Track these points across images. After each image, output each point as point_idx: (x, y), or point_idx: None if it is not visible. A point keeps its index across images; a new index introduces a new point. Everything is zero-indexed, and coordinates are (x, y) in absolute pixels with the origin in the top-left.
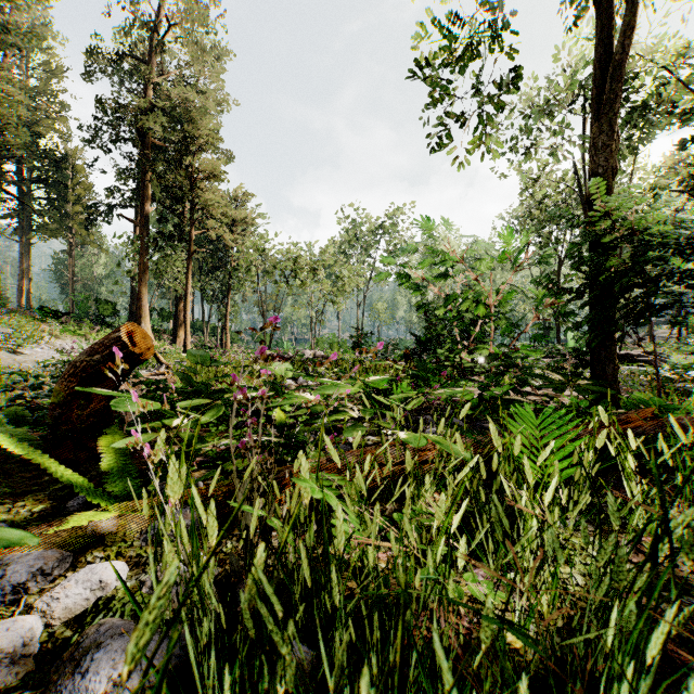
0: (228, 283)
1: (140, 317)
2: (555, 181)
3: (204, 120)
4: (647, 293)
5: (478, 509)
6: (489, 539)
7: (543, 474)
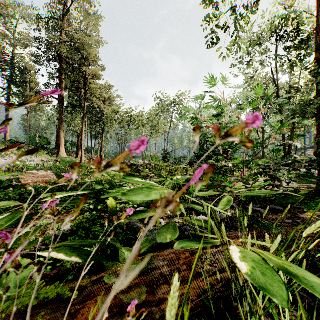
0: (103, 129)
1: (59, 145)
2: (262, 78)
3: (90, 49)
4: None
5: None
6: None
7: None
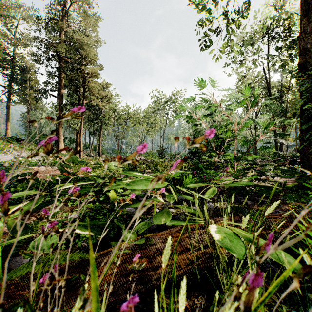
0: (100, 126)
1: (59, 141)
2: (255, 76)
3: (89, 49)
4: None
5: None
6: None
7: None
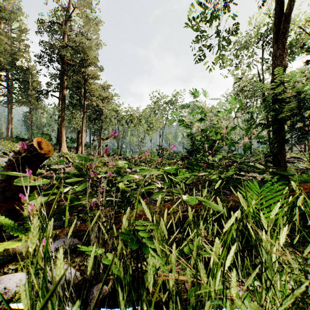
0: (101, 126)
1: (61, 141)
2: (249, 79)
3: (90, 52)
4: (306, 124)
5: (231, 241)
6: (238, 260)
7: (276, 224)
